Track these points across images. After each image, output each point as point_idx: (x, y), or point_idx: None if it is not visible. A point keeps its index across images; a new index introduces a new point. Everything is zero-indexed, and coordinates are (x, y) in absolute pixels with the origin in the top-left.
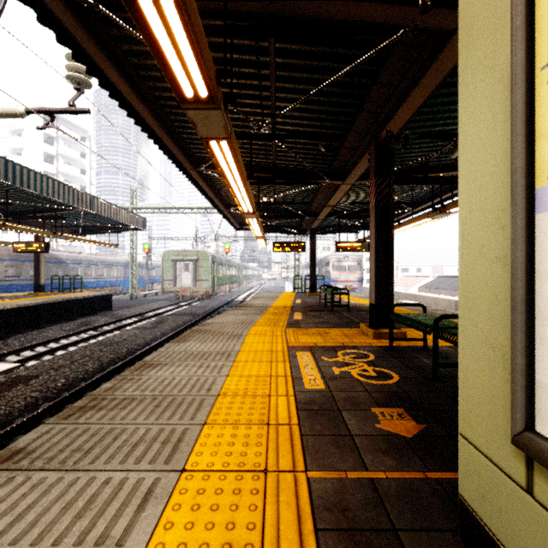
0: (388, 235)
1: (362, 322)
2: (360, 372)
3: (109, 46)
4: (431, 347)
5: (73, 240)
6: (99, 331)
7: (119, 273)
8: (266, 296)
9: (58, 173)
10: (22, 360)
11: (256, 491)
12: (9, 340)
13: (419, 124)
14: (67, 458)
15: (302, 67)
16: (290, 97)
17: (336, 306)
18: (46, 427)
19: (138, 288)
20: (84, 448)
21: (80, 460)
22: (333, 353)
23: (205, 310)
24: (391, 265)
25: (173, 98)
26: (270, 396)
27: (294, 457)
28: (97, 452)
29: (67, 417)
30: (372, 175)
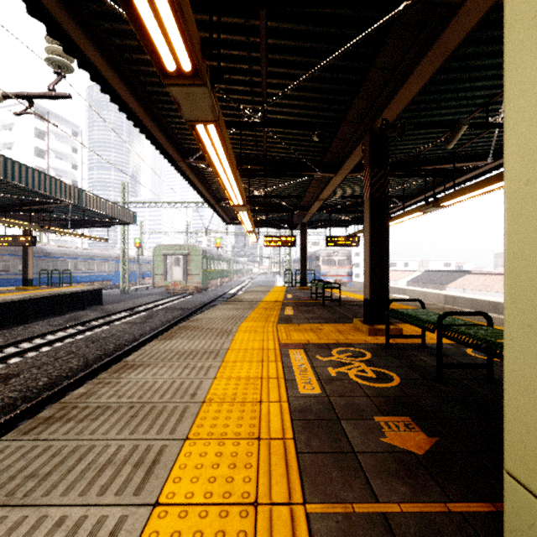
0: (383, 227)
1: (355, 317)
2: (357, 372)
3: (88, 23)
4: (429, 344)
5: (61, 234)
6: (87, 326)
7: (110, 267)
8: (257, 291)
9: (49, 168)
10: (4, 358)
11: (244, 533)
12: None
13: (414, 114)
14: (17, 488)
15: (295, 49)
16: (282, 83)
17: (327, 300)
18: (1, 445)
19: (129, 282)
20: (40, 473)
21: (32, 490)
22: (327, 351)
23: (195, 304)
24: (386, 259)
25: (159, 83)
26: (261, 403)
27: (289, 483)
28: (55, 479)
29: (28, 431)
30: (366, 165)
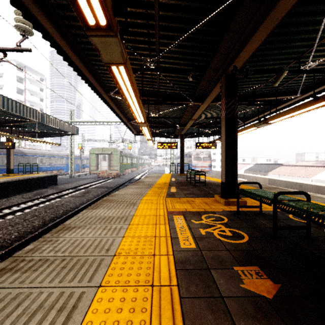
0: (233, 136)
1: (215, 193)
2: (219, 232)
3: None
4: (264, 211)
5: (31, 140)
6: (47, 199)
7: (63, 162)
8: (153, 176)
9: (26, 100)
10: None
11: None
12: None
13: (253, 64)
14: None
15: (177, 18)
16: (169, 42)
17: (197, 182)
18: None
19: (75, 171)
20: None
21: None
22: (199, 216)
23: (115, 184)
24: (236, 156)
25: (89, 42)
26: (154, 256)
27: None
28: None
29: None
30: (223, 96)
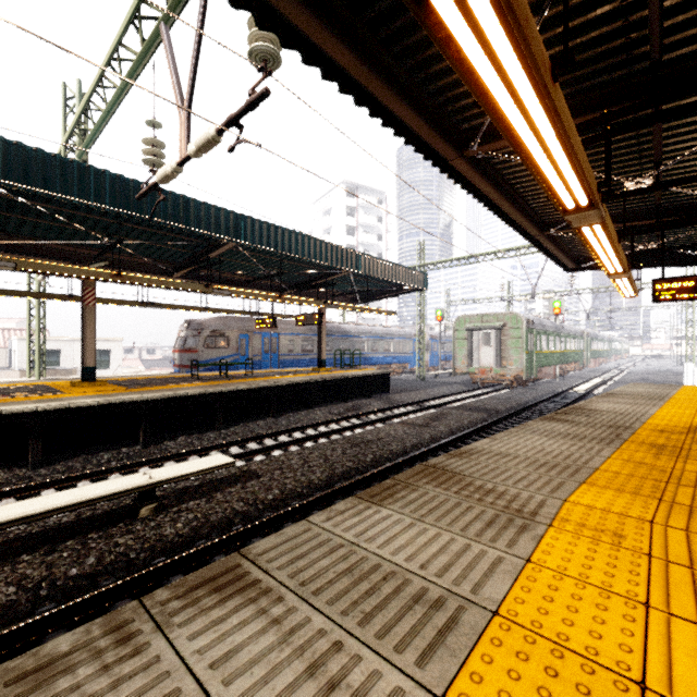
0: None
1: None
2: None
3: None
4: None
5: (344, 309)
6: (363, 420)
7: (407, 347)
8: (635, 393)
9: (358, 244)
10: (269, 448)
11: None
12: (280, 418)
13: None
14: None
15: None
16: None
17: None
18: None
19: (429, 366)
20: None
21: None
22: None
23: (511, 405)
24: None
25: None
26: None
27: None
28: None
29: None
30: None
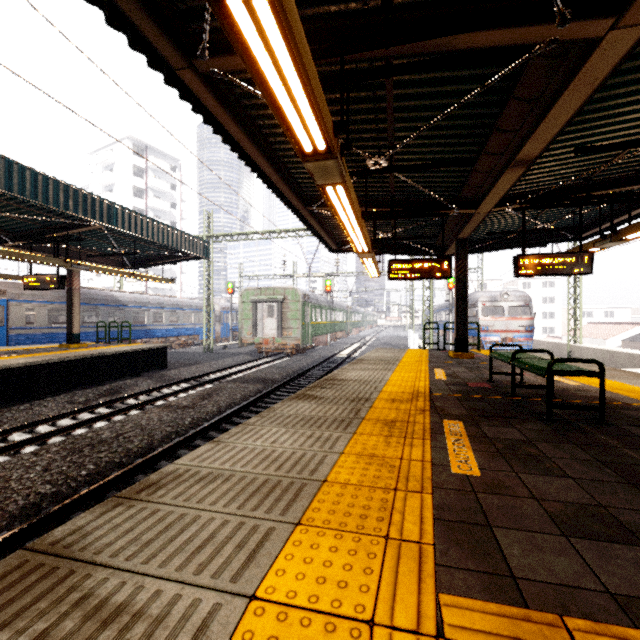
0: None
1: None
2: None
3: None
4: None
5: (99, 271)
6: (116, 407)
7: (198, 319)
8: (377, 358)
9: (148, 208)
10: None
11: None
12: None
13: None
14: None
15: None
16: None
17: (562, 406)
18: None
19: (222, 337)
20: None
21: None
22: None
23: (287, 373)
24: None
25: None
26: None
27: None
28: None
29: None
30: None
